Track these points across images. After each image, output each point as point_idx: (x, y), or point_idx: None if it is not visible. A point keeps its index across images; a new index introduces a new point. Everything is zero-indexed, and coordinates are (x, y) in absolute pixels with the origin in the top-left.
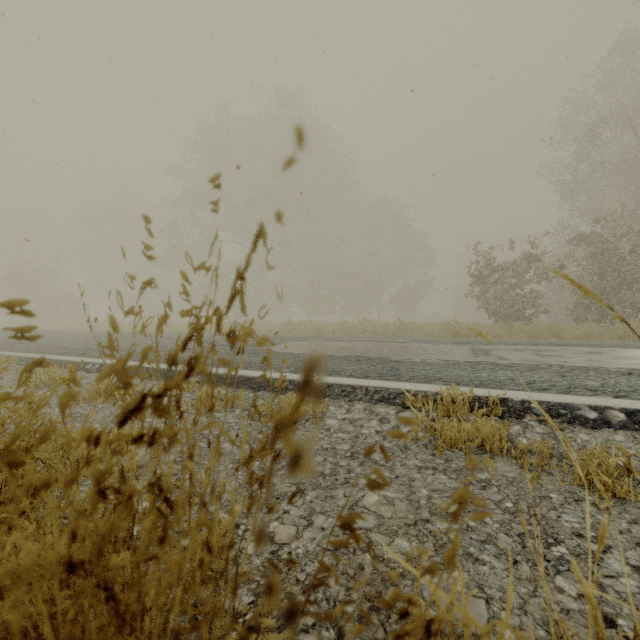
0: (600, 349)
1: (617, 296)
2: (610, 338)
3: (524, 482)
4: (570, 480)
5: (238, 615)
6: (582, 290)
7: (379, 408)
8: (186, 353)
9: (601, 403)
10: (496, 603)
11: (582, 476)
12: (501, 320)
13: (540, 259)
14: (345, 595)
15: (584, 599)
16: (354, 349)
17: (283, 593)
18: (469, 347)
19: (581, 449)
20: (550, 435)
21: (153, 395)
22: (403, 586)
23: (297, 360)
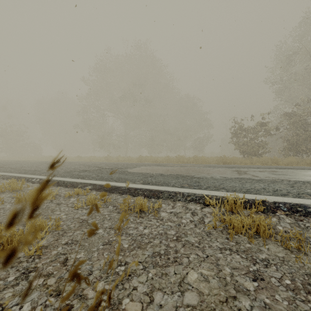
0: (304, 171)
1: (305, 143)
2: (302, 164)
3: (291, 261)
4: None
5: None
6: None
7: (190, 205)
8: (86, 173)
9: None
10: None
11: None
12: (246, 155)
13: (266, 125)
14: None
15: None
16: (174, 170)
17: None
18: (234, 169)
19: None
20: (296, 224)
21: None
22: None
23: (144, 177)
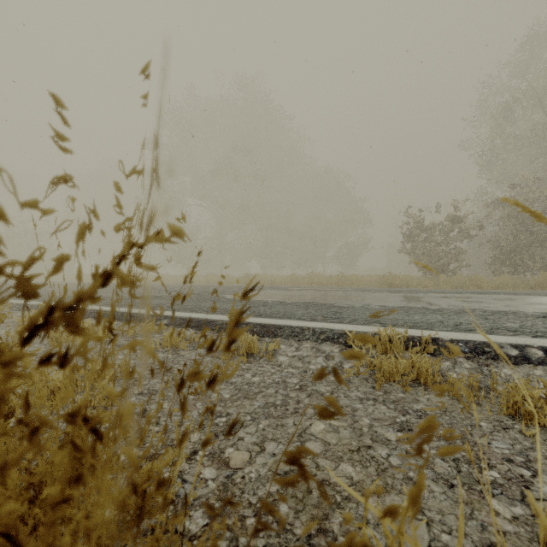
0: (516, 296)
1: (529, 252)
2: (523, 288)
3: (456, 412)
4: (497, 410)
5: (193, 537)
6: (534, 216)
7: (325, 347)
8: (157, 300)
9: (521, 342)
10: (436, 525)
11: (532, 405)
12: (429, 273)
13: (462, 220)
14: (294, 517)
15: (518, 521)
16: (302, 296)
17: (236, 516)
18: (402, 295)
19: (505, 382)
20: (477, 370)
21: (63, 307)
22: (348, 509)
23: (253, 306)
